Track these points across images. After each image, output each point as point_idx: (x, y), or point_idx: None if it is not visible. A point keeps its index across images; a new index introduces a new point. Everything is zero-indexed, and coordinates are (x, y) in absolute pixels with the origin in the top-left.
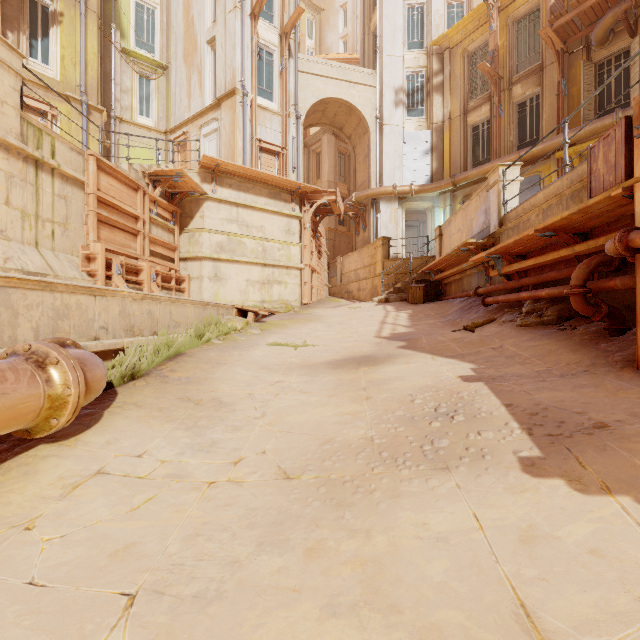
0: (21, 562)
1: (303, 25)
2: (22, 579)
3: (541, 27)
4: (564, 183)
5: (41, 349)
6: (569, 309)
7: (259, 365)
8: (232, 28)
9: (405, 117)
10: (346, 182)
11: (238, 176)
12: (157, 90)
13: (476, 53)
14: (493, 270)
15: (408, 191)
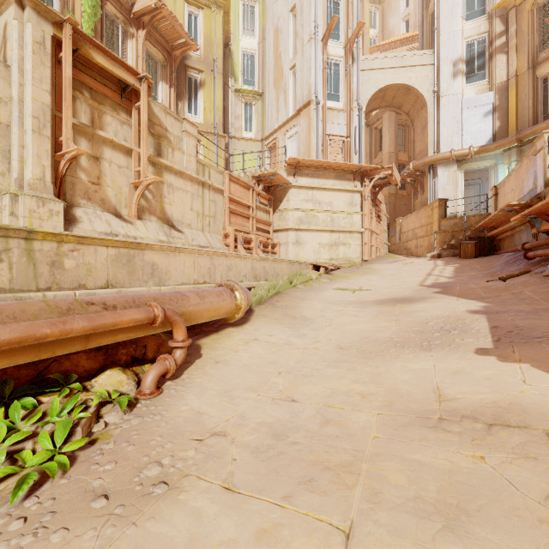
0: (239, 360)
1: (366, 19)
2: (241, 363)
3: None
4: None
5: (231, 284)
6: None
7: (328, 301)
8: (308, 55)
9: (464, 84)
10: (406, 150)
11: (312, 167)
12: (256, 111)
13: (548, 3)
14: (533, 228)
15: (467, 153)
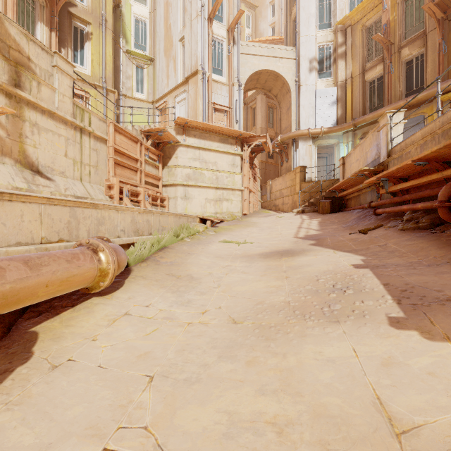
0: (93, 356)
1: (243, 19)
2: (95, 364)
3: (425, 2)
4: (437, 124)
5: (95, 242)
6: (440, 217)
7: (215, 255)
8: (195, 29)
9: (317, 79)
10: (274, 127)
11: (200, 129)
12: (147, 75)
13: (372, 27)
14: (382, 189)
15: (319, 132)
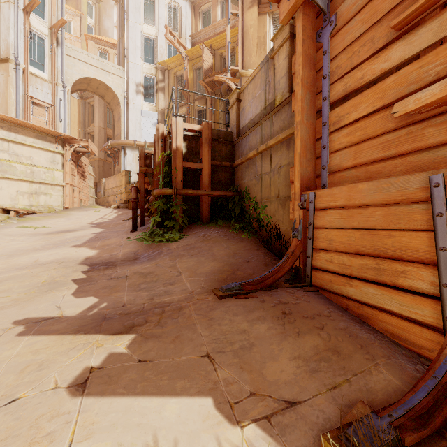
0: None
1: (84, 6)
2: None
3: None
4: None
5: None
6: None
7: (6, 234)
8: (6, 14)
9: (143, 101)
10: None
11: (9, 122)
12: None
13: (180, 77)
14: None
15: (143, 145)
